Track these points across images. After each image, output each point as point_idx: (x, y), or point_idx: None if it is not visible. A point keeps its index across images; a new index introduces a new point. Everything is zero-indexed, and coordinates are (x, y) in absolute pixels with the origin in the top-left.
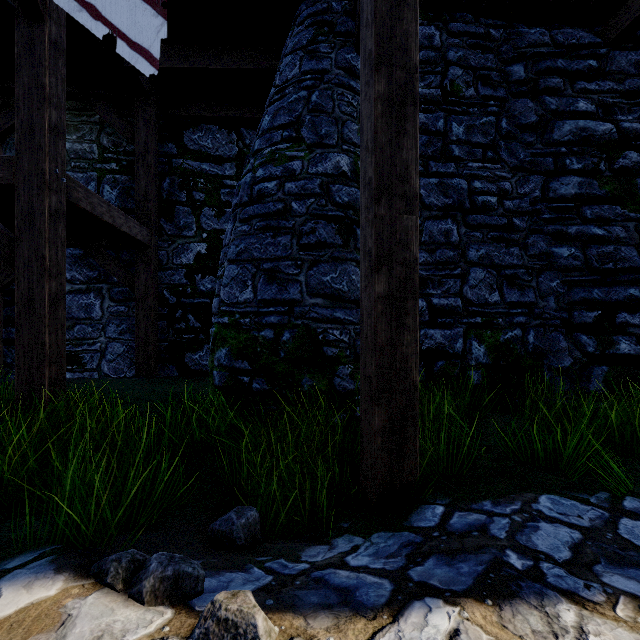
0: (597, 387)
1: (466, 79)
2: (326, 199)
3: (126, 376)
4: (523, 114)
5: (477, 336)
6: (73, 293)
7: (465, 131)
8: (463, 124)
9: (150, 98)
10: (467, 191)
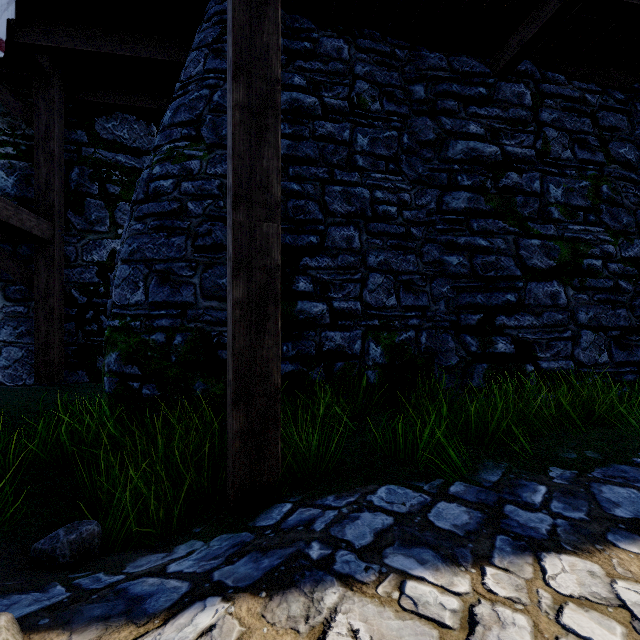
0: (478, 383)
1: (372, 94)
2: (225, 201)
3: (25, 384)
4: (423, 131)
5: (375, 338)
6: None
7: (369, 143)
8: (368, 136)
9: (52, 79)
10: (369, 200)
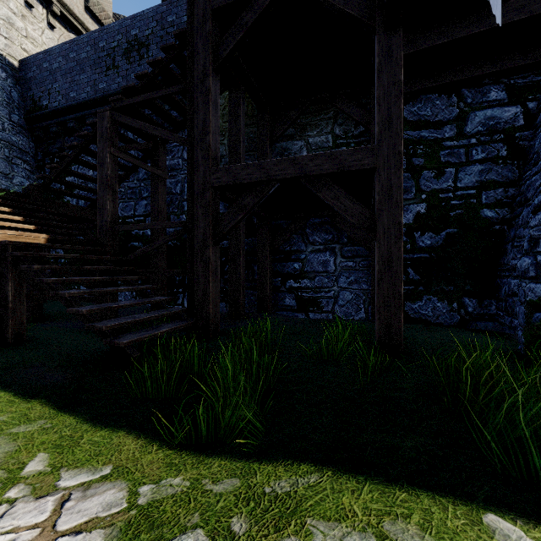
0: None
1: None
2: None
3: (353, 319)
4: None
5: None
6: (314, 252)
7: None
8: None
9: None
10: None
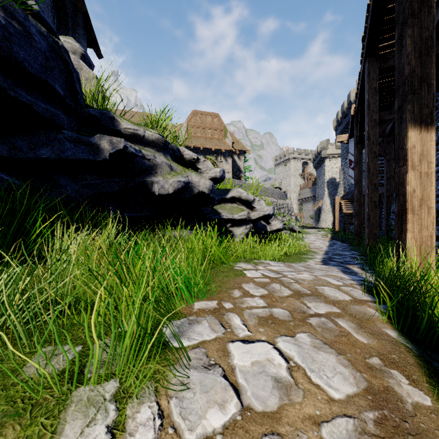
0: None
1: None
2: None
3: None
4: None
5: None
6: None
7: (437, 139)
8: (438, 136)
9: None
10: None
